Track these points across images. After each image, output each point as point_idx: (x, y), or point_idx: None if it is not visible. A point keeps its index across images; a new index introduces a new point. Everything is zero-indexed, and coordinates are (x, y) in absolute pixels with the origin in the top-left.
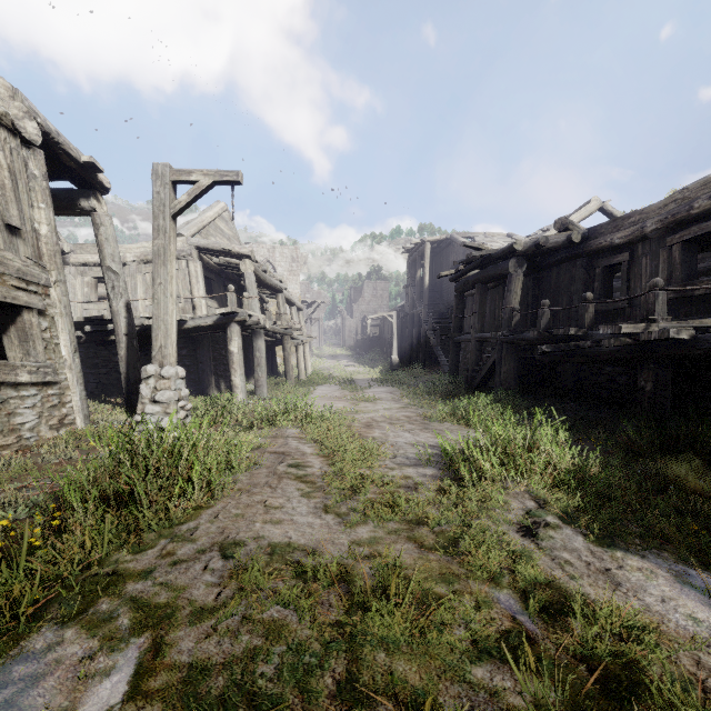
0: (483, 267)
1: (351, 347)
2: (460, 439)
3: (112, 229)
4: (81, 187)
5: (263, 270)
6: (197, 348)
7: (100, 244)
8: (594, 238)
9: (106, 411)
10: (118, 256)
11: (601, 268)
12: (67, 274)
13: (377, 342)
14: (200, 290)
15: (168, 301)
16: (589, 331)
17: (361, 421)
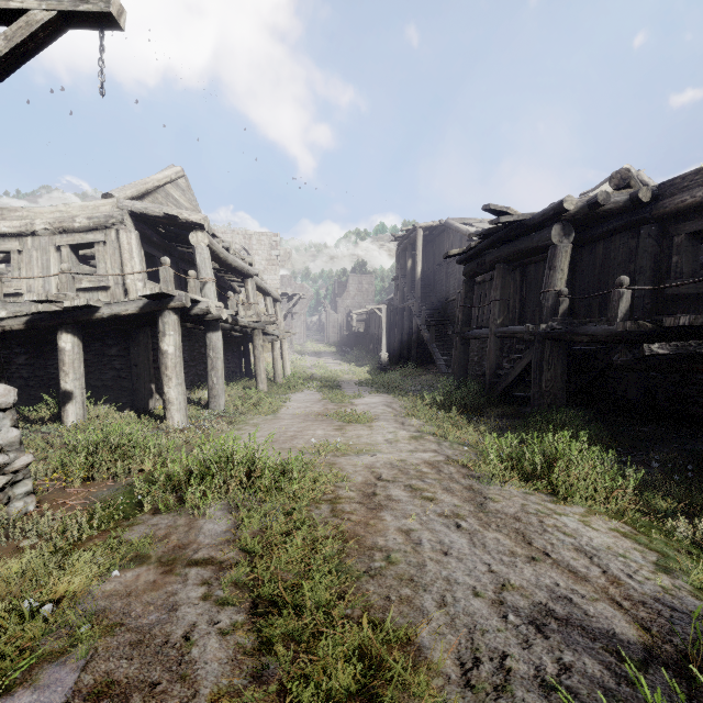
0: (506, 241)
1: (335, 343)
2: None
3: None
4: None
5: (225, 247)
6: (130, 345)
7: None
8: (670, 195)
9: None
10: None
11: (684, 235)
12: None
13: (362, 338)
14: (135, 269)
15: None
16: None
17: (354, 480)
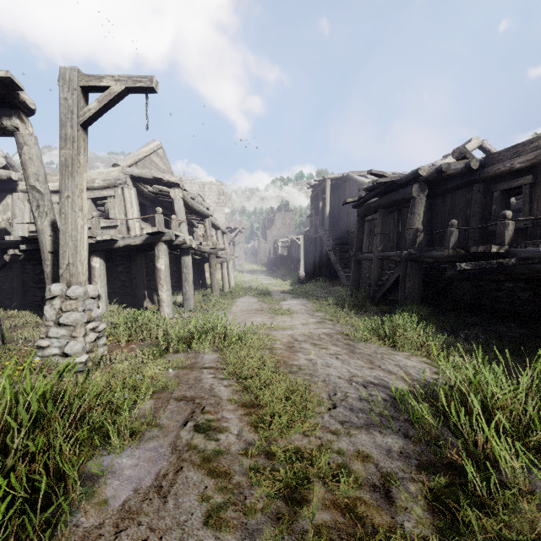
0: (385, 193)
1: (265, 264)
2: (443, 401)
3: (37, 149)
4: (4, 106)
5: (191, 197)
6: (131, 265)
7: (24, 164)
8: (491, 165)
9: (31, 327)
10: (43, 175)
11: (499, 191)
12: (15, 200)
13: (286, 260)
14: (134, 214)
15: (76, 215)
16: (511, 249)
17: (282, 341)
